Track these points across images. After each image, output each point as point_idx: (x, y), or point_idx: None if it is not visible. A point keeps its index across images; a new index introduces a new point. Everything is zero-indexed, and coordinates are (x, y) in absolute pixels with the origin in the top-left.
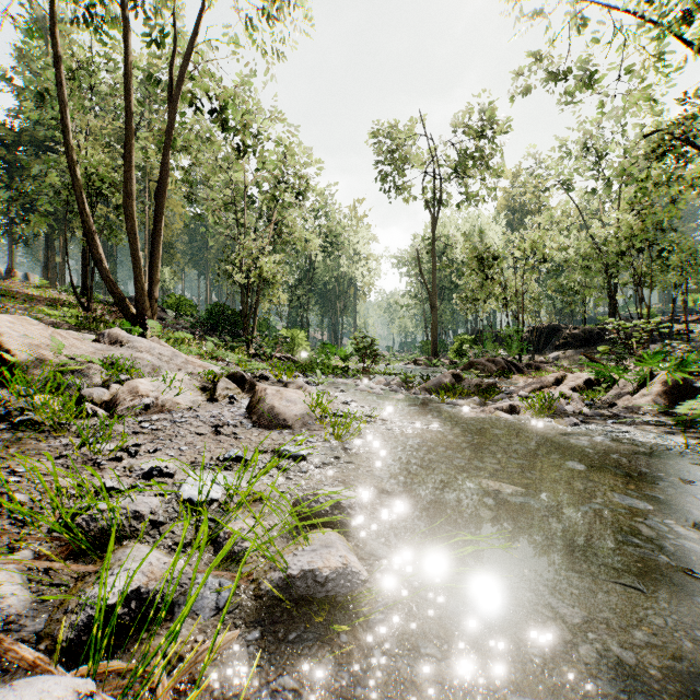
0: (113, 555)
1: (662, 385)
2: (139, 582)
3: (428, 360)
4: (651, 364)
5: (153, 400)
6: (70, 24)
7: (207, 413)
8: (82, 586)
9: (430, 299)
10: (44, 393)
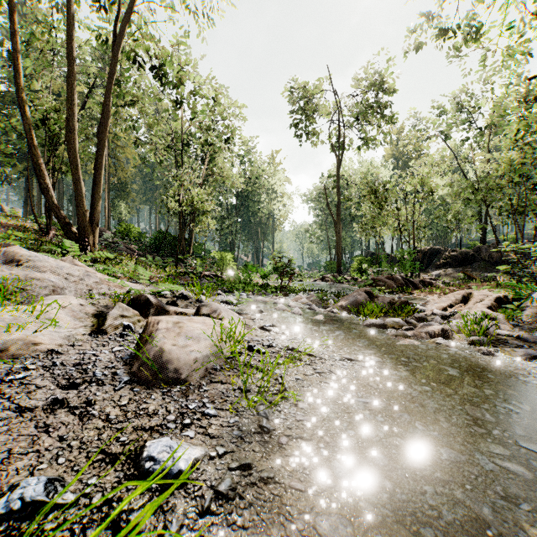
0: None
1: None
2: None
3: (333, 277)
4: None
5: None
6: None
7: (74, 357)
8: None
9: (335, 226)
10: None
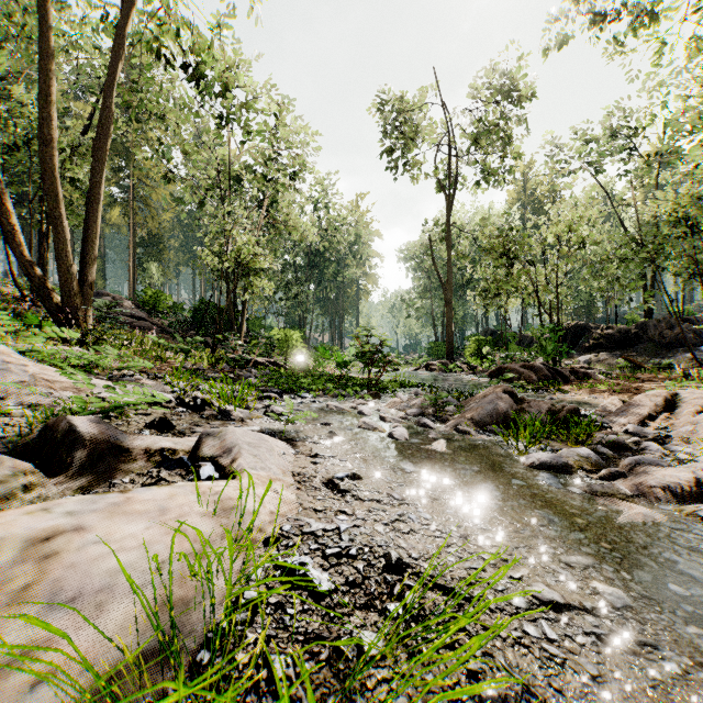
0: None
1: None
2: None
3: (443, 364)
4: None
5: None
6: None
7: None
8: None
9: (444, 293)
10: None
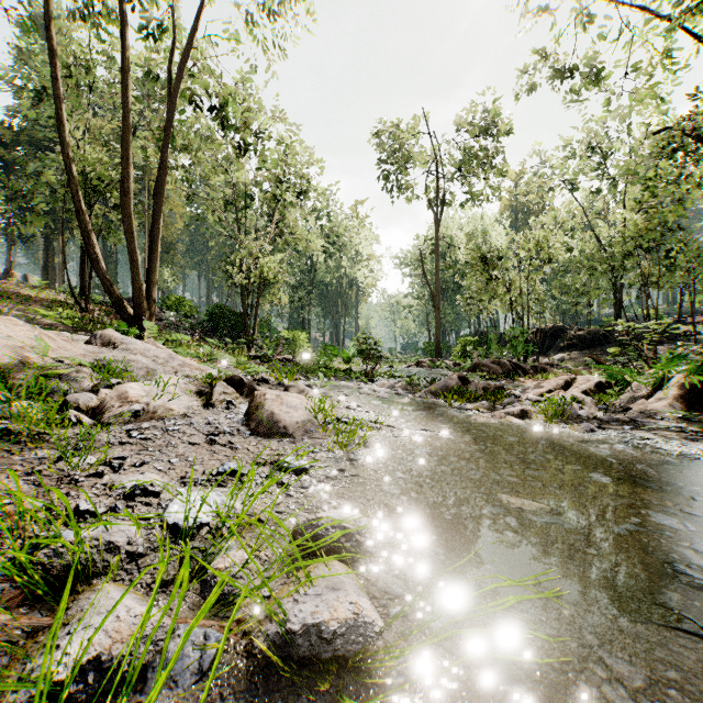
0: (76, 601)
1: (678, 388)
2: (100, 646)
3: (431, 362)
4: (667, 367)
5: (144, 407)
6: (67, 20)
7: (202, 420)
8: (31, 648)
9: (433, 300)
10: (27, 398)
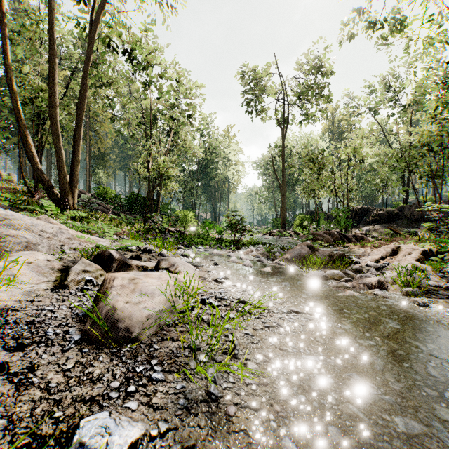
0: None
1: None
2: None
3: (279, 232)
4: None
5: None
6: None
7: (30, 314)
8: None
9: (280, 189)
10: None
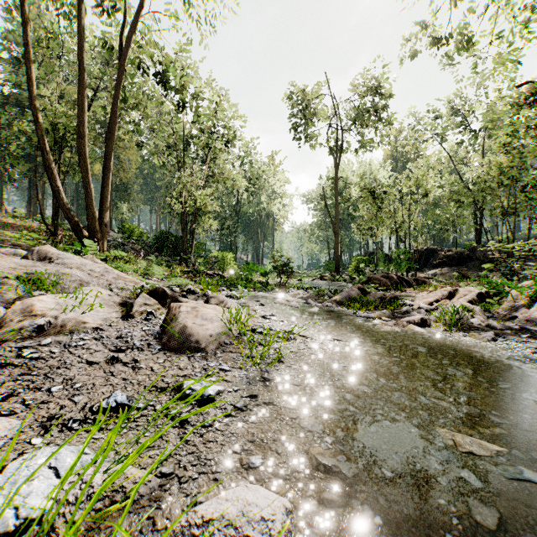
0: None
1: None
2: None
3: (332, 276)
4: None
5: (50, 320)
6: None
7: (114, 333)
8: None
9: (333, 227)
10: None
